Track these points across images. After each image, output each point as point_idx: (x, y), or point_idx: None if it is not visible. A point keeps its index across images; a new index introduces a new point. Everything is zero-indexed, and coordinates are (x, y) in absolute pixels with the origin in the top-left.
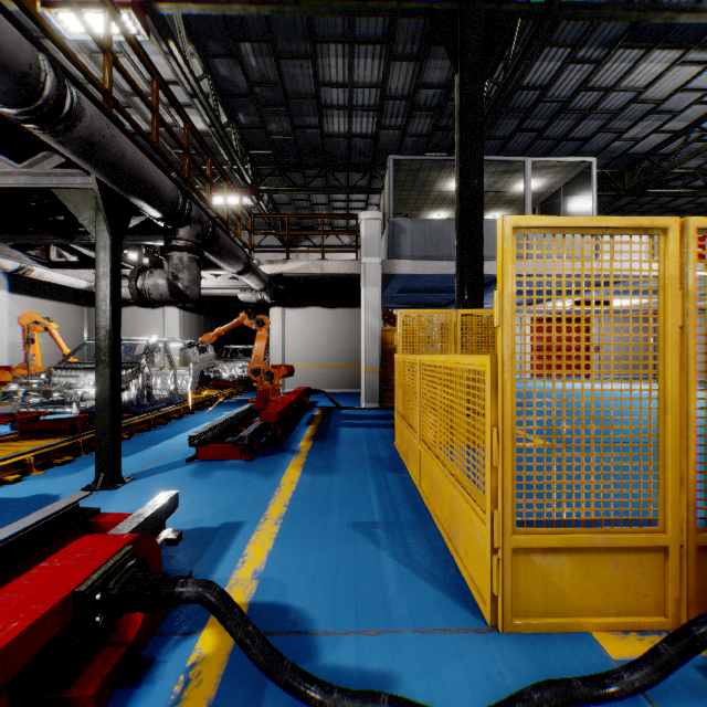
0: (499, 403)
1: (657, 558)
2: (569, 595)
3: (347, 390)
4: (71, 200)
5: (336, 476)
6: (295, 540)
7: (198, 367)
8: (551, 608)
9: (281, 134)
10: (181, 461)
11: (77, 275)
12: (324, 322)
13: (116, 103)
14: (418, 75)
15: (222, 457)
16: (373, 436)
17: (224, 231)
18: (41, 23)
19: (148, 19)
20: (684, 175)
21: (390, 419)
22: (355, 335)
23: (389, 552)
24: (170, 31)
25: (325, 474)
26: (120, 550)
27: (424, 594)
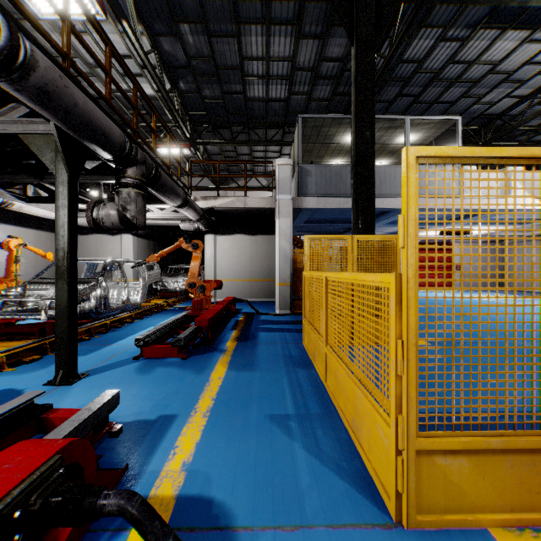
0: (404, 318)
1: None
2: (467, 493)
3: (265, 299)
4: (35, 144)
5: (256, 372)
6: (220, 432)
7: (146, 281)
8: (451, 504)
9: (213, 98)
10: (129, 359)
11: (50, 208)
12: (247, 246)
13: (73, 63)
14: (321, 51)
15: (163, 356)
16: (286, 338)
17: (167, 173)
18: None
19: (106, 4)
20: (528, 131)
21: (299, 323)
22: (271, 256)
23: (301, 444)
24: (123, 13)
25: (246, 370)
26: (49, 459)
27: (333, 487)
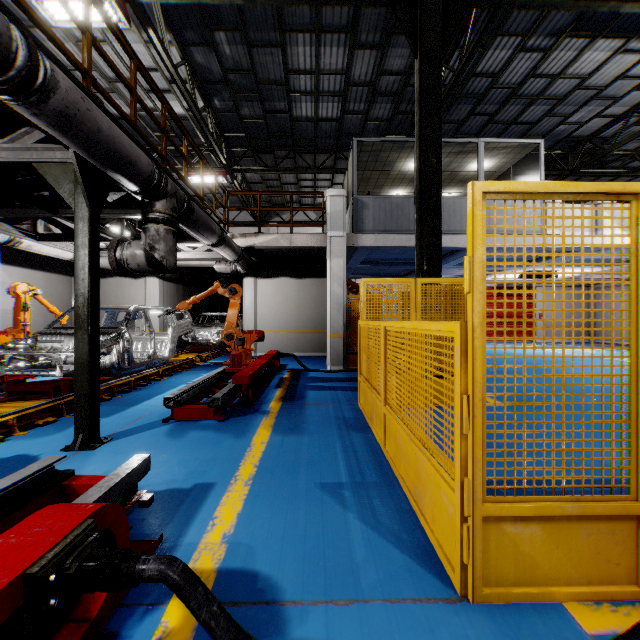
0: (469, 370)
1: (628, 526)
2: (539, 564)
3: (314, 353)
4: (51, 174)
5: (304, 436)
6: (264, 502)
7: (176, 332)
8: (522, 577)
9: (253, 118)
10: (158, 421)
11: (64, 247)
12: (292, 291)
13: (95, 81)
14: (379, 63)
15: (196, 418)
16: (339, 397)
17: (200, 206)
18: (18, 0)
19: (129, 9)
20: (622, 156)
21: (354, 380)
22: (321, 303)
23: (356, 515)
24: (149, 20)
25: (293, 434)
26: (82, 523)
27: (392, 560)
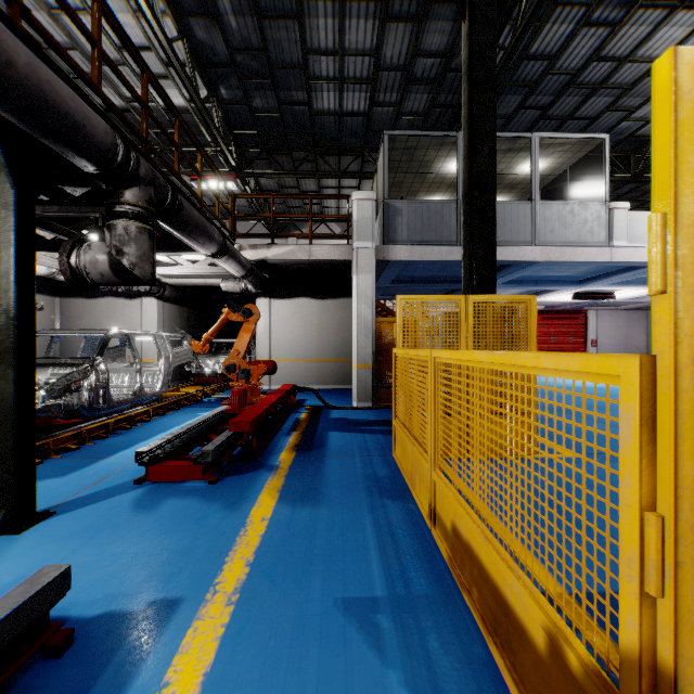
0: (662, 461)
1: None
2: None
3: (338, 386)
4: None
5: (321, 508)
6: (252, 643)
7: (170, 362)
8: None
9: (266, 111)
10: (128, 483)
11: None
12: (313, 313)
13: (29, 15)
14: (415, 41)
15: (179, 479)
16: (368, 445)
17: (197, 207)
18: None
19: None
20: None
21: (386, 421)
22: (346, 327)
23: (402, 674)
24: None
25: (307, 504)
26: None
27: None
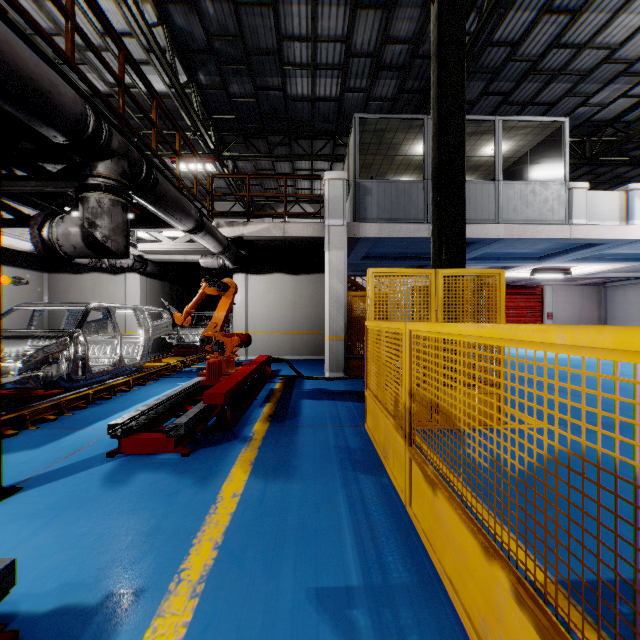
0: None
1: None
2: None
3: (311, 357)
4: None
5: (294, 483)
6: None
7: (150, 335)
8: None
9: (243, 96)
10: (101, 455)
11: (19, 236)
12: (287, 288)
13: None
14: (385, 28)
15: (152, 451)
16: (340, 416)
17: (174, 185)
18: None
19: None
20: None
21: (357, 391)
22: (318, 301)
23: None
24: None
25: (280, 478)
26: None
27: None
